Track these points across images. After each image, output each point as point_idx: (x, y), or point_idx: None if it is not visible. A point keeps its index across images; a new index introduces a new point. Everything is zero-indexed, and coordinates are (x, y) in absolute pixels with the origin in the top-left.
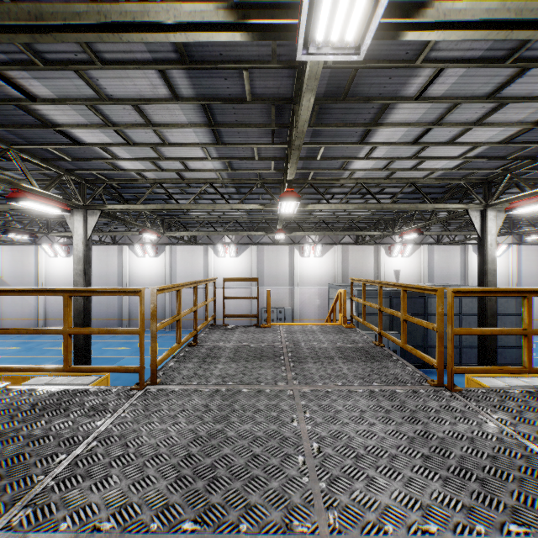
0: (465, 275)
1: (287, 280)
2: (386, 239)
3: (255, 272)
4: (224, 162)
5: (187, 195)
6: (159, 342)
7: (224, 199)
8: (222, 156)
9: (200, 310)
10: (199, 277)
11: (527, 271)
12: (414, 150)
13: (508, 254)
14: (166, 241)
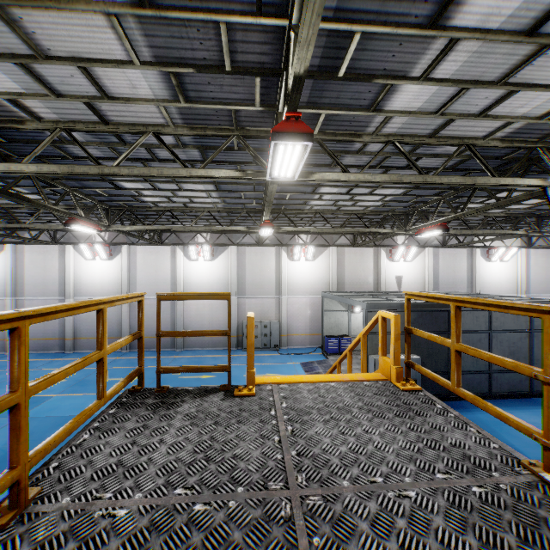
0: (472, 281)
1: (273, 288)
2: (387, 240)
3: (235, 279)
4: (168, 79)
5: (128, 163)
6: (108, 369)
7: (178, 160)
8: (161, 59)
9: (166, 326)
10: (165, 285)
11: (536, 277)
12: (514, 60)
13: (516, 258)
14: (123, 240)
